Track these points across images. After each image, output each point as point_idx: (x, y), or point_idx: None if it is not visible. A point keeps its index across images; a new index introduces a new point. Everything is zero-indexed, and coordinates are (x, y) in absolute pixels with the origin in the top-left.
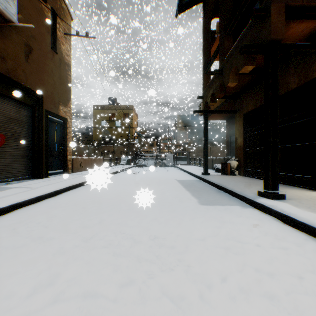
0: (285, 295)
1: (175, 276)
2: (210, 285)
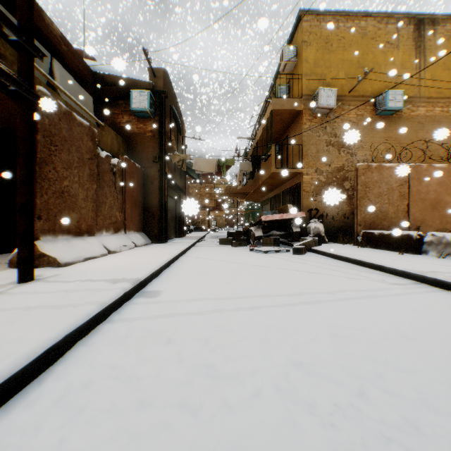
0: (194, 377)
1: (324, 390)
2: (276, 386)
